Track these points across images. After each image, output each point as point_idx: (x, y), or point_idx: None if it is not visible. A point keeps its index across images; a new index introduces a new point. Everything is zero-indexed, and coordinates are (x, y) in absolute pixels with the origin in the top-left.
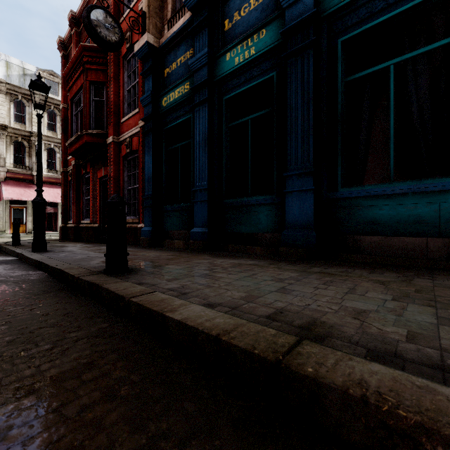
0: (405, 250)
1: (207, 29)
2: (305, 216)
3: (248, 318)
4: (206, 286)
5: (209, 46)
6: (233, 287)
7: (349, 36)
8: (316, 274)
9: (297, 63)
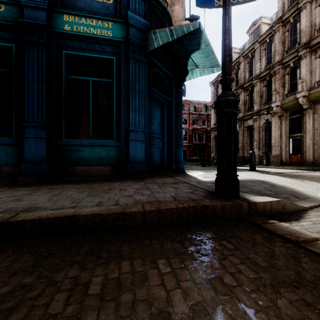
0: (96, 173)
1: None
2: (40, 154)
3: None
4: None
5: None
6: None
7: (69, 52)
8: (43, 190)
9: (34, 50)
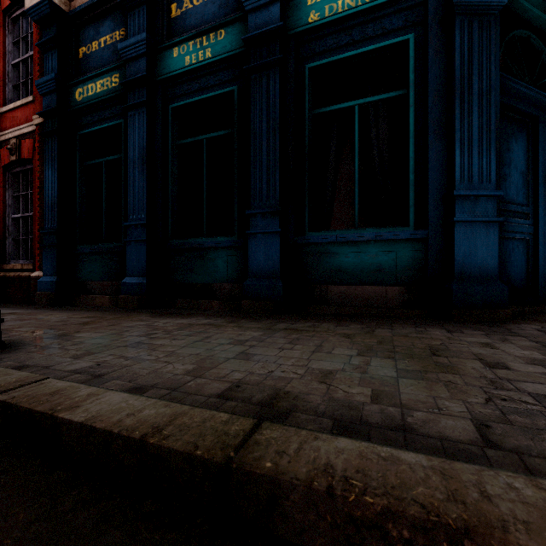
0: (368, 300)
1: (145, 7)
2: (271, 263)
3: (193, 401)
4: (136, 360)
5: (148, 31)
6: (177, 358)
7: (317, 64)
8: (282, 331)
9: (262, 81)
